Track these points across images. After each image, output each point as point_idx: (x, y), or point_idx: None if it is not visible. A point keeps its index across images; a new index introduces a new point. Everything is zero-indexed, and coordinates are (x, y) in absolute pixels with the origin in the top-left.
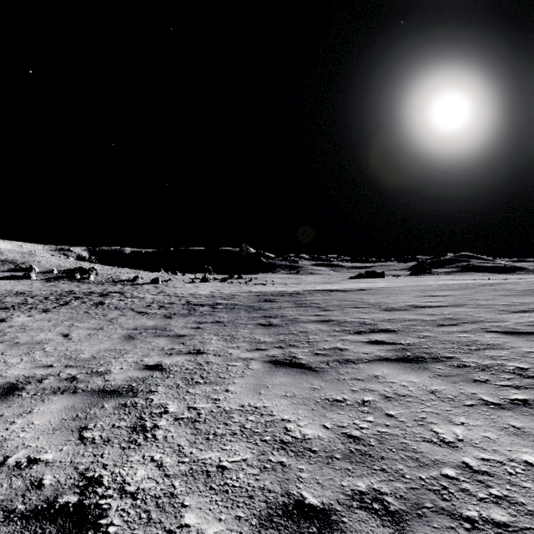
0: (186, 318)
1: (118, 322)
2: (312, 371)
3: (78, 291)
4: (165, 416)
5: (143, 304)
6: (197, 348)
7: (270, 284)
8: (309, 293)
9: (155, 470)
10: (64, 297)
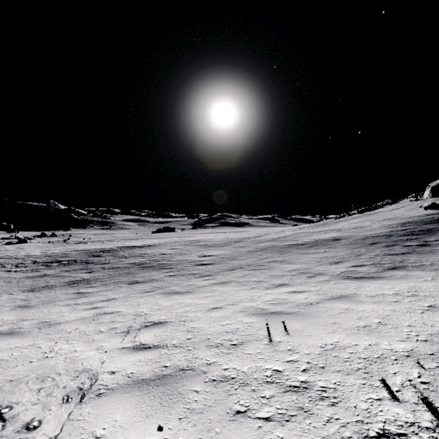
0: (52, 270)
1: (7, 276)
2: (122, 274)
3: None
4: (92, 283)
5: None
6: (79, 277)
7: (90, 243)
8: (120, 249)
9: (99, 284)
10: None
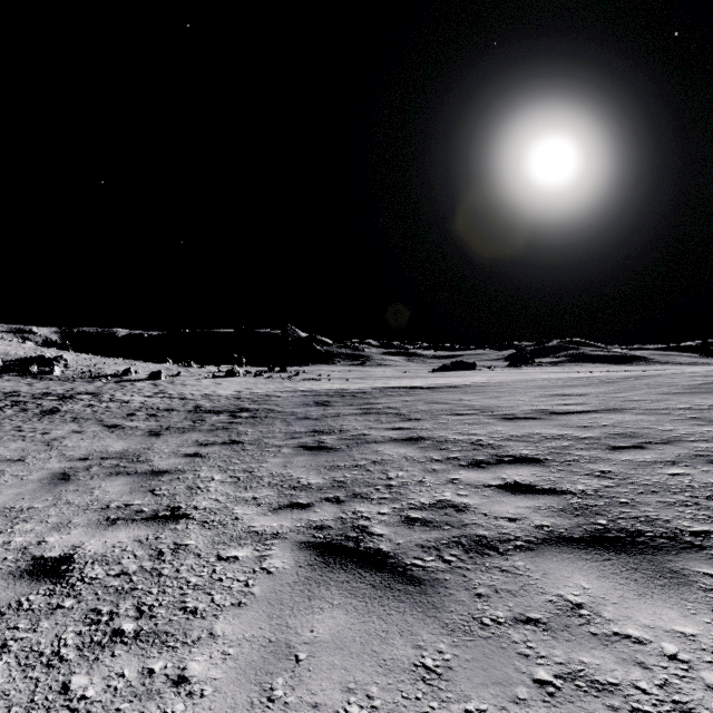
0: (183, 435)
1: (62, 445)
2: (409, 584)
3: (26, 392)
4: None
5: (124, 411)
6: (175, 503)
7: (325, 380)
8: (380, 392)
9: None
10: None
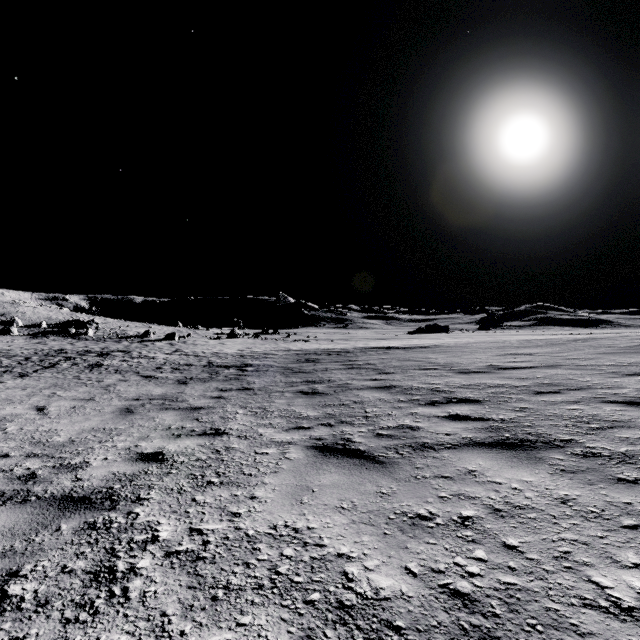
0: (205, 384)
1: (116, 390)
2: (376, 463)
3: (71, 350)
4: (151, 549)
5: (153, 365)
6: (215, 426)
7: (313, 341)
8: (361, 351)
9: None
10: (51, 357)
